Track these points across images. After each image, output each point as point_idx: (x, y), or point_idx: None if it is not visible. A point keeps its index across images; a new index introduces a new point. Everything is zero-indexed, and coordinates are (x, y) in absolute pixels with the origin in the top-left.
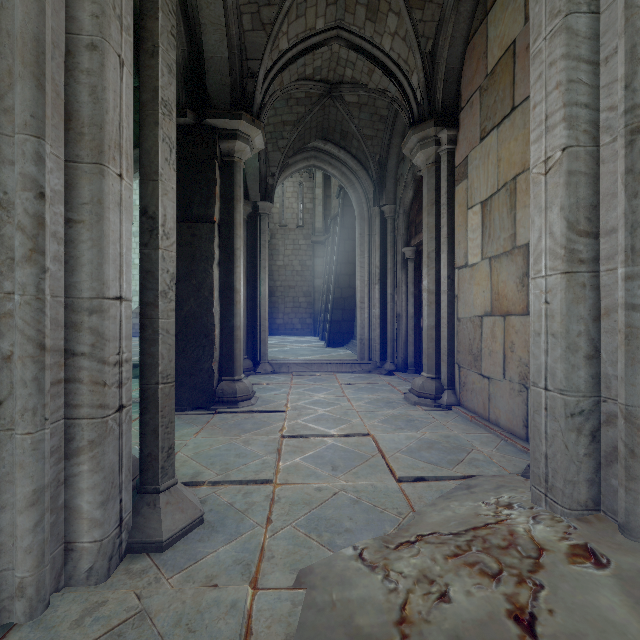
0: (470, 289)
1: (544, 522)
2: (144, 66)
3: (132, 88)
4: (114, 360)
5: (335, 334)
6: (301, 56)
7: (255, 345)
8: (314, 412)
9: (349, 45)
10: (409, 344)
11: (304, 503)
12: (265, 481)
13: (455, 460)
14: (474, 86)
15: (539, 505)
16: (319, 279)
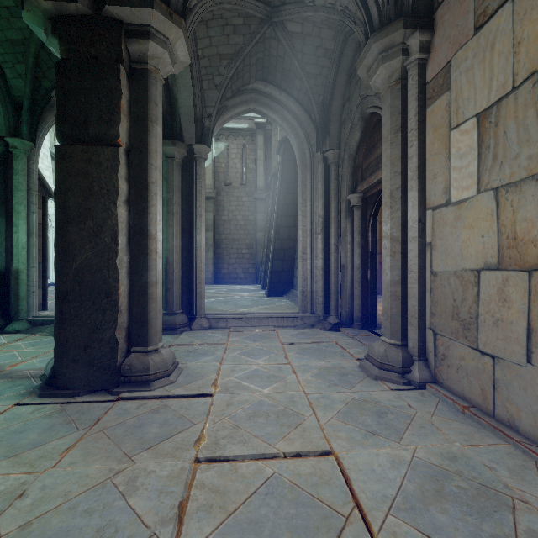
0: (455, 234)
1: None
2: None
3: None
4: None
5: (275, 284)
6: None
7: (191, 298)
8: (250, 398)
9: None
10: (355, 297)
11: None
12: None
13: None
14: None
15: None
16: (260, 232)
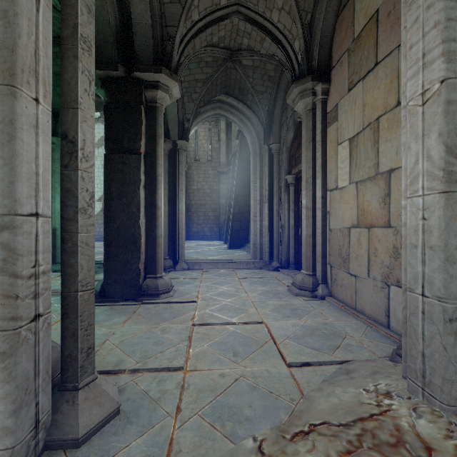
0: (340, 206)
1: (425, 417)
2: (64, 5)
3: (51, 22)
4: (28, 273)
5: (235, 239)
6: (209, 26)
7: (175, 248)
8: (219, 302)
9: (246, 18)
10: (290, 248)
11: (210, 390)
12: (177, 368)
13: (333, 346)
14: (343, 49)
15: (416, 396)
16: (223, 199)
